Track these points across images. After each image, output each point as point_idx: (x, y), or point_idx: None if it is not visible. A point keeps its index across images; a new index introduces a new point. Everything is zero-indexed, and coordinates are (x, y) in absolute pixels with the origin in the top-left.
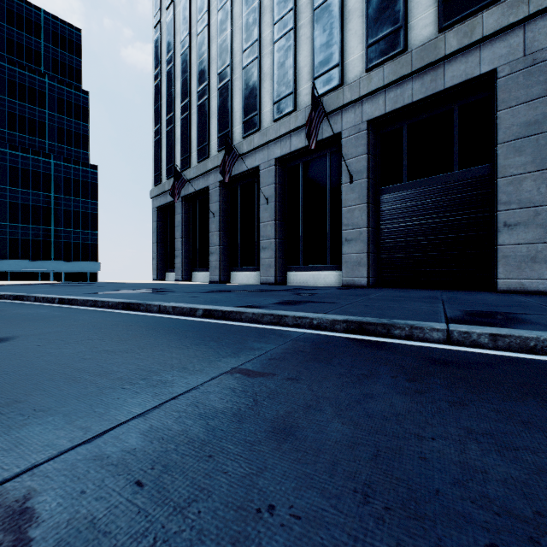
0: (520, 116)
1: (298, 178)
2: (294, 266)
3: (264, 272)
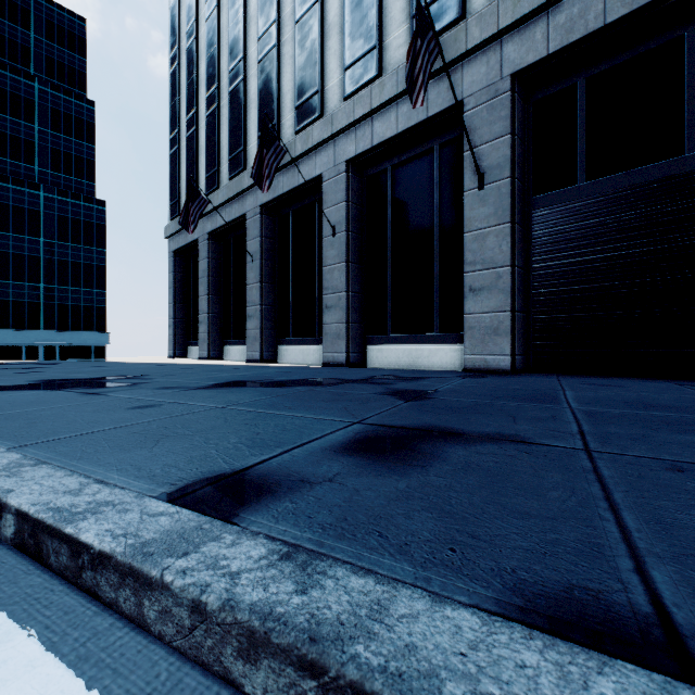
0: None
1: (384, 192)
2: (377, 336)
3: (329, 345)
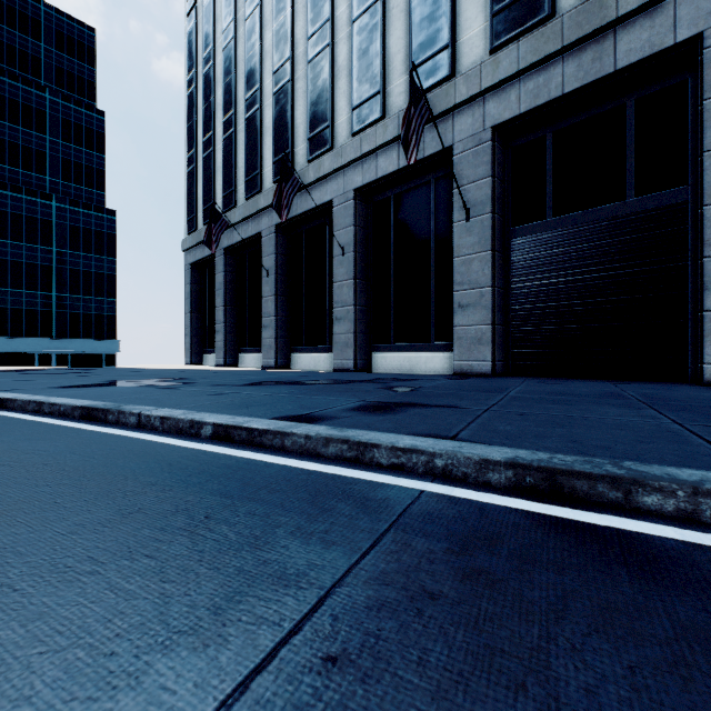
0: None
1: (388, 217)
2: (382, 344)
3: (339, 353)
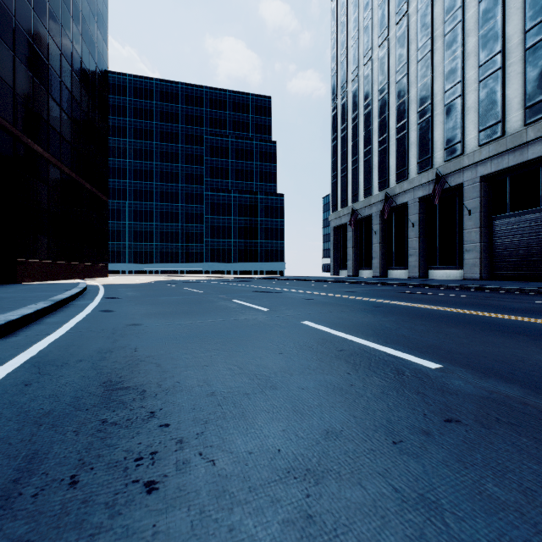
0: None
1: (436, 208)
2: (433, 266)
3: (411, 270)
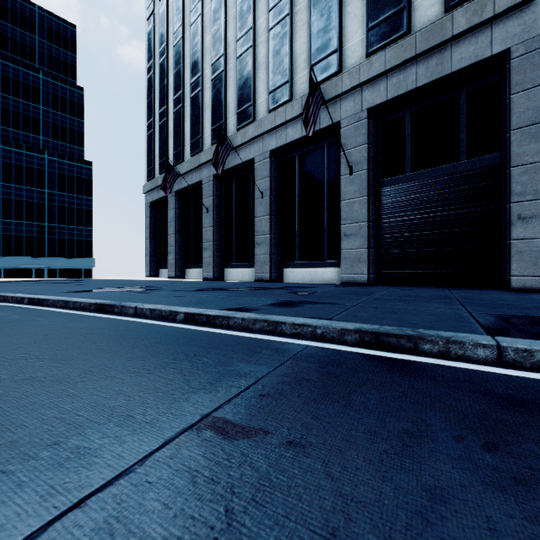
0: (536, 99)
1: (294, 171)
2: (290, 262)
3: (259, 268)
